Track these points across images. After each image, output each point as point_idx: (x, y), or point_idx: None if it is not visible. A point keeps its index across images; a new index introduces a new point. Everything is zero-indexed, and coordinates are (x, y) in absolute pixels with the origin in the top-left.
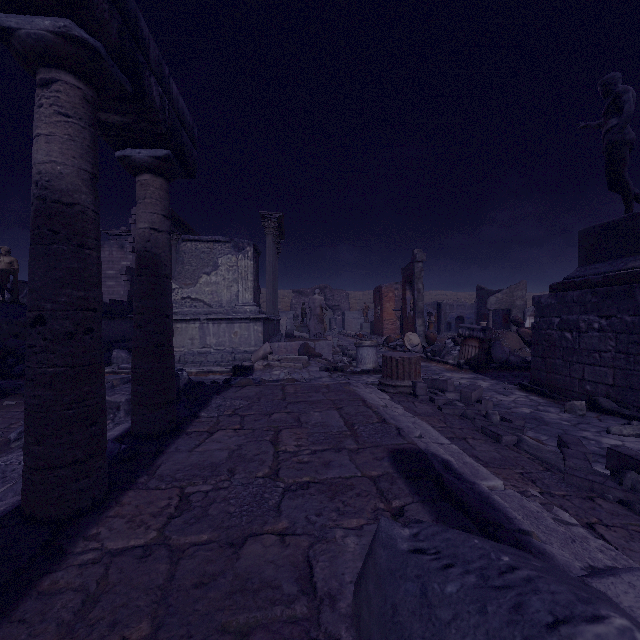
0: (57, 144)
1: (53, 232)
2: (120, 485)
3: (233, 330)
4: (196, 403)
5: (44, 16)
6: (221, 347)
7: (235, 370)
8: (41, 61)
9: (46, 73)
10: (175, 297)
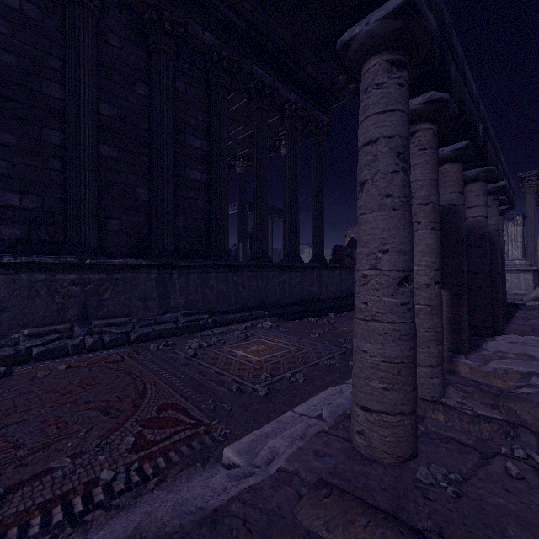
0: None
1: None
2: (503, 323)
3: None
4: (509, 311)
5: None
6: None
7: (508, 306)
8: None
9: None
10: None
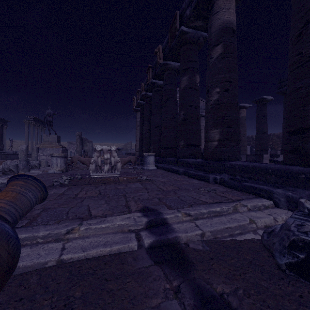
0: None
1: None
2: None
3: None
4: None
5: None
6: None
7: None
8: None
9: None
10: None
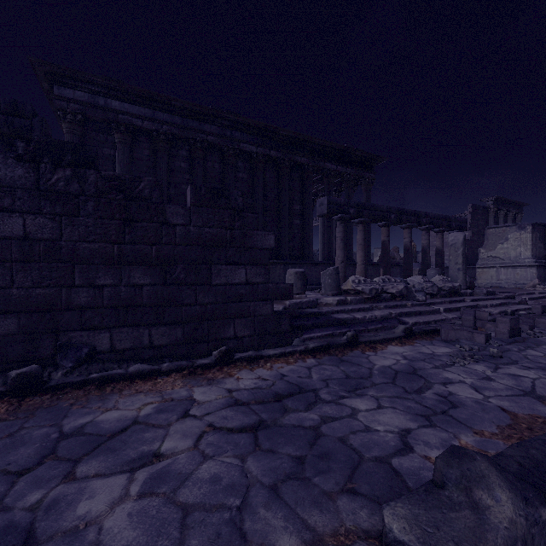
0: (438, 242)
1: (438, 253)
2: None
3: (516, 272)
4: None
5: (437, 228)
6: (508, 281)
7: None
8: (436, 233)
9: (437, 234)
10: (483, 256)
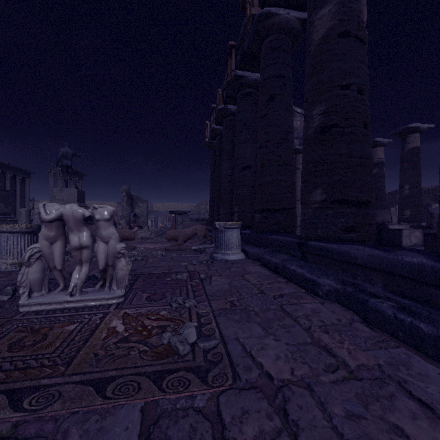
0: None
1: None
2: None
3: None
4: None
5: None
6: None
7: None
8: None
9: None
10: None
